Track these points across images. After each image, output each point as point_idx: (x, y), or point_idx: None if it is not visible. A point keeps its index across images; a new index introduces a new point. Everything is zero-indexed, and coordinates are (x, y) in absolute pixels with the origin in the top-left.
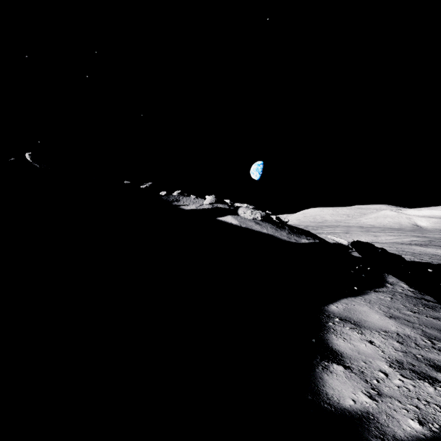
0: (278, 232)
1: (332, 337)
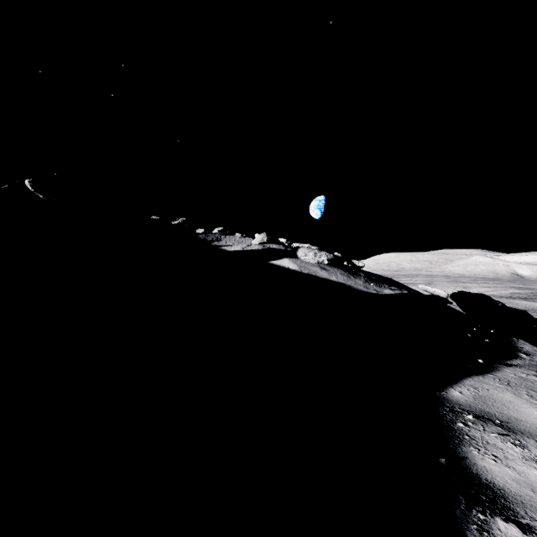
0: (351, 280)
1: (471, 452)
